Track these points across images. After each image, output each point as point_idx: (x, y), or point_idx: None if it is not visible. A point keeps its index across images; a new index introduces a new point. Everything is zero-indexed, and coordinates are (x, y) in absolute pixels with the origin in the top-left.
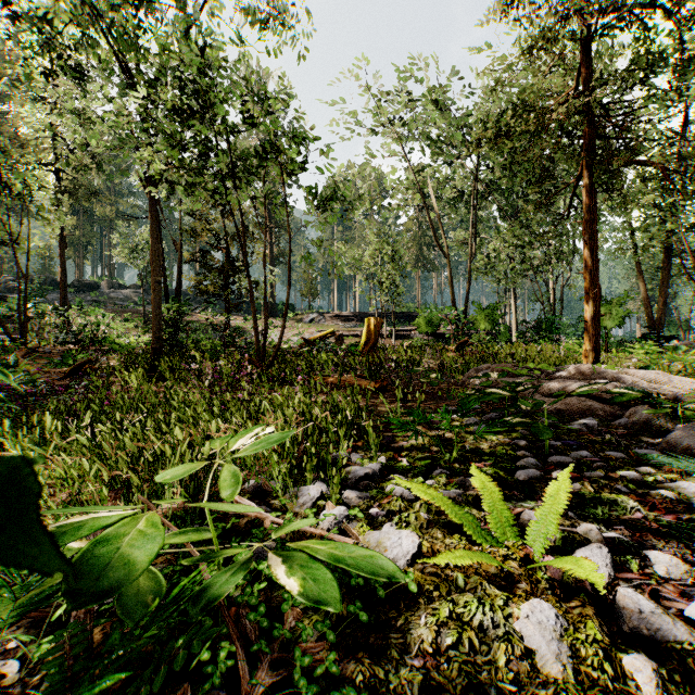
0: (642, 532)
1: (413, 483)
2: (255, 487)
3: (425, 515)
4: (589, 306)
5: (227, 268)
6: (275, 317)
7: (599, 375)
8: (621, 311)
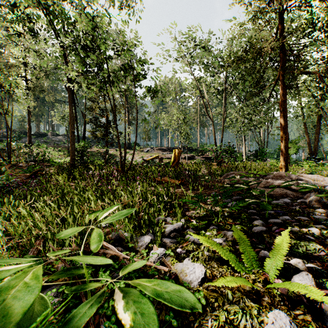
0: (327, 264)
1: (200, 236)
2: (116, 236)
3: (206, 253)
4: (282, 143)
5: (107, 126)
6: (130, 149)
7: (289, 177)
8: (296, 146)
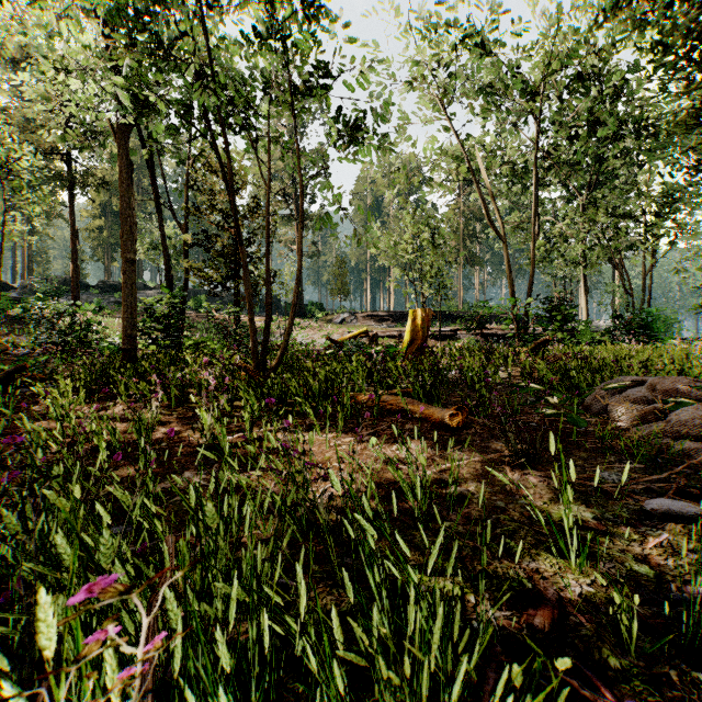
0: None
1: None
2: None
3: None
4: None
5: (234, 251)
6: (303, 318)
7: None
8: None
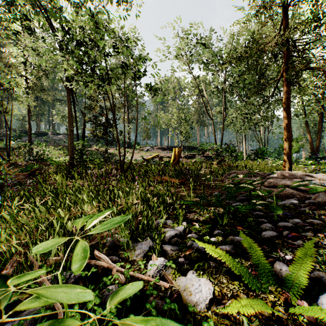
0: None
1: (206, 244)
2: (111, 242)
3: (213, 263)
4: (286, 141)
5: (106, 124)
6: (130, 148)
7: (293, 176)
8: (298, 144)
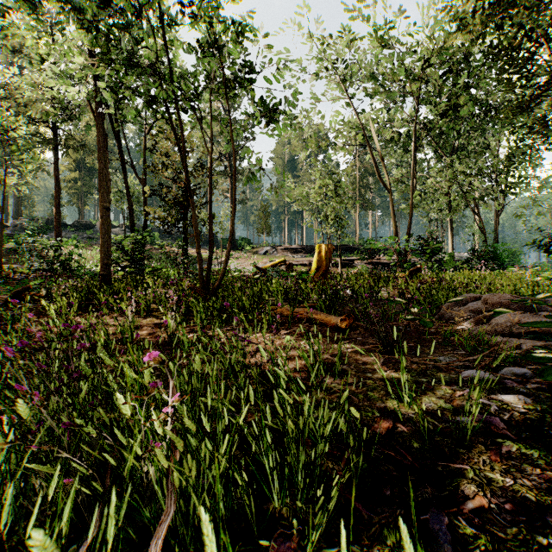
0: None
1: None
2: None
3: None
4: None
5: (183, 200)
6: (235, 250)
7: None
8: None
